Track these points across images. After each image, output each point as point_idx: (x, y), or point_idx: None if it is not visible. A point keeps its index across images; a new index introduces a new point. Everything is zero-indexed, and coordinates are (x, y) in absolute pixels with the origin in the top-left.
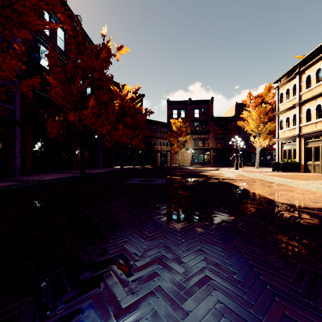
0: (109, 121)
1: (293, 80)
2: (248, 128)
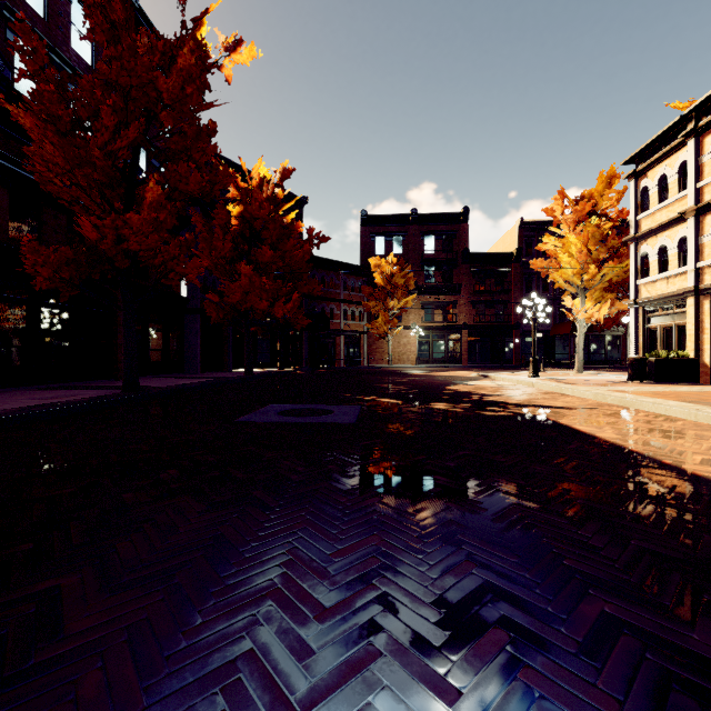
0: (216, 253)
1: (677, 152)
2: (559, 275)
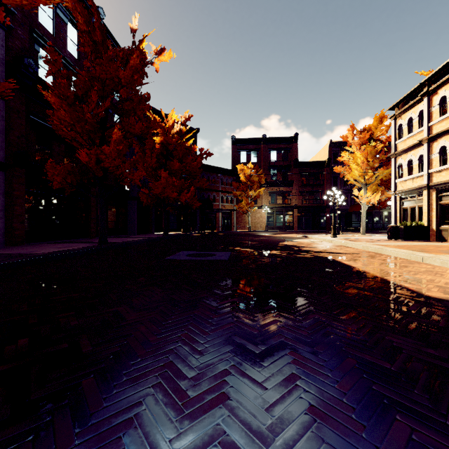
0: (147, 165)
1: (418, 104)
2: (350, 176)
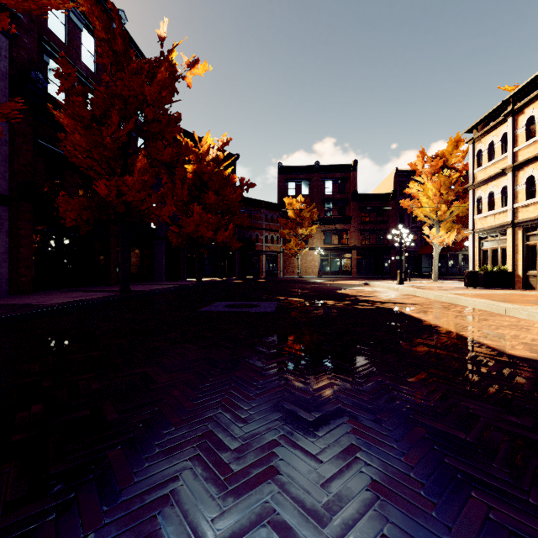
0: (177, 198)
1: (501, 126)
2: (420, 211)
